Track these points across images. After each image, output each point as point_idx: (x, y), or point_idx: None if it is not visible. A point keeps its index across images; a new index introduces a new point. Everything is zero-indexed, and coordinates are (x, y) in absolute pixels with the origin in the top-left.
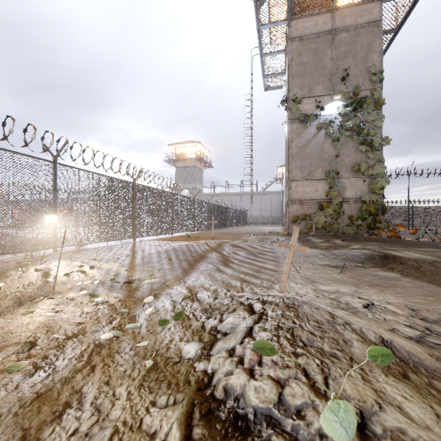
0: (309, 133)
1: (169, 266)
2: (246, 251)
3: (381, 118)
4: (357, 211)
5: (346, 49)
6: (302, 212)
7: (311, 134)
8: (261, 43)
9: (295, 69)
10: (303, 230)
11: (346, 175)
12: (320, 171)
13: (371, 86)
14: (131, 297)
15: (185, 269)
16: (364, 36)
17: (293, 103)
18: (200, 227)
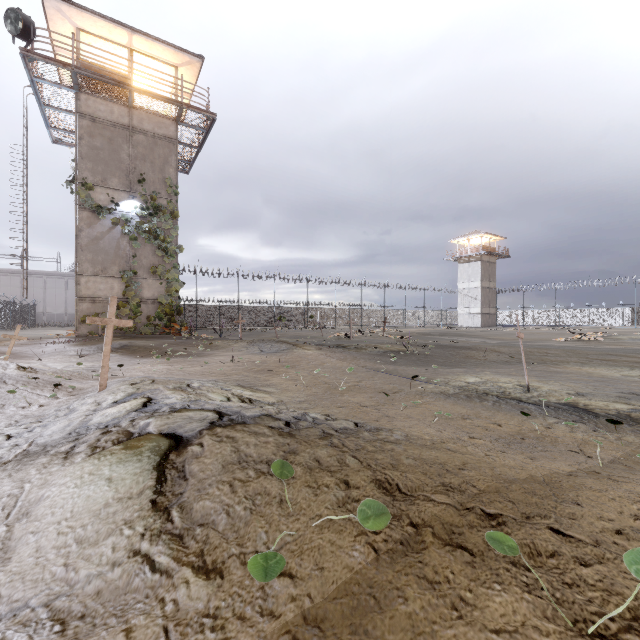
0: (103, 225)
1: None
2: None
3: (176, 228)
4: (156, 311)
5: (144, 153)
6: (94, 311)
7: (106, 228)
8: (38, 93)
9: (86, 150)
10: (96, 331)
11: (144, 276)
12: (117, 268)
13: (168, 196)
14: None
15: None
16: (161, 147)
17: (83, 187)
18: None
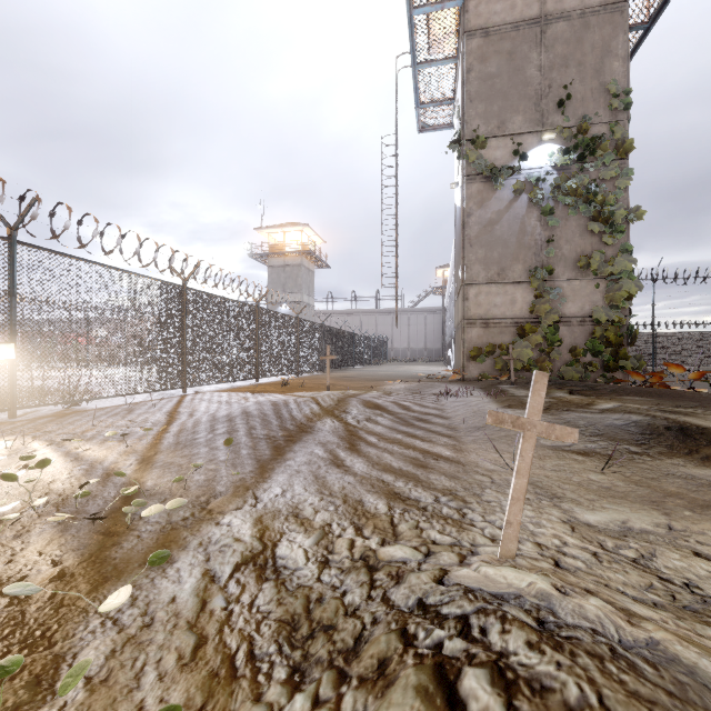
0: (499, 200)
1: (229, 454)
2: (391, 415)
3: (627, 175)
4: (586, 338)
5: (565, 52)
6: (487, 341)
7: (504, 202)
8: (414, 41)
9: (476, 86)
10: (489, 373)
11: (565, 275)
12: (520, 267)
13: (610, 117)
14: (100, 560)
15: (262, 460)
16: (597, 28)
17: (471, 146)
18: (308, 366)
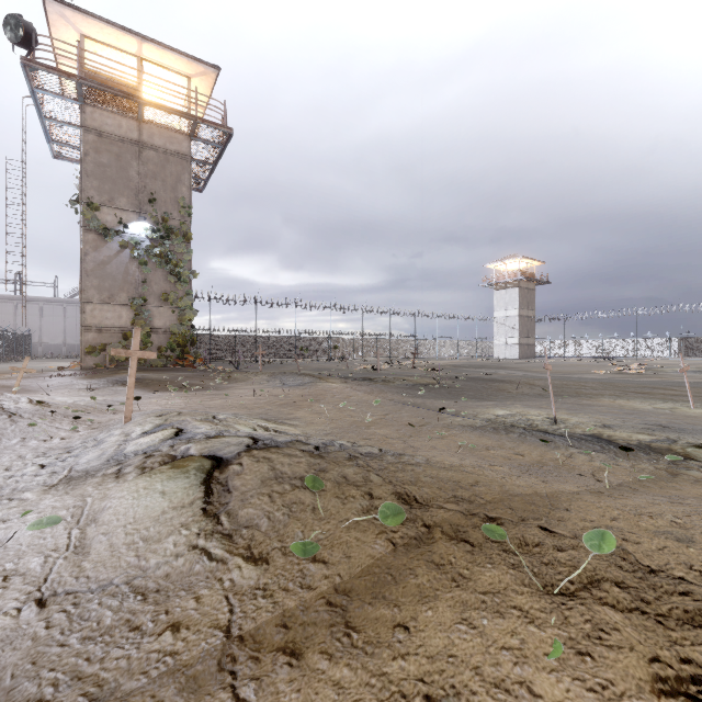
0: (110, 249)
1: None
2: None
3: (190, 252)
4: (167, 342)
5: (155, 170)
6: (101, 342)
7: (114, 251)
8: (39, 104)
9: (92, 167)
10: (103, 363)
11: (155, 303)
12: (125, 295)
13: (181, 217)
14: None
15: None
16: (174, 164)
17: (88, 207)
18: None
